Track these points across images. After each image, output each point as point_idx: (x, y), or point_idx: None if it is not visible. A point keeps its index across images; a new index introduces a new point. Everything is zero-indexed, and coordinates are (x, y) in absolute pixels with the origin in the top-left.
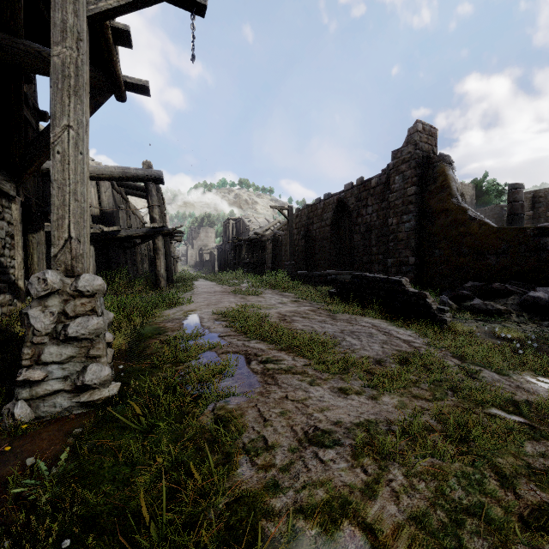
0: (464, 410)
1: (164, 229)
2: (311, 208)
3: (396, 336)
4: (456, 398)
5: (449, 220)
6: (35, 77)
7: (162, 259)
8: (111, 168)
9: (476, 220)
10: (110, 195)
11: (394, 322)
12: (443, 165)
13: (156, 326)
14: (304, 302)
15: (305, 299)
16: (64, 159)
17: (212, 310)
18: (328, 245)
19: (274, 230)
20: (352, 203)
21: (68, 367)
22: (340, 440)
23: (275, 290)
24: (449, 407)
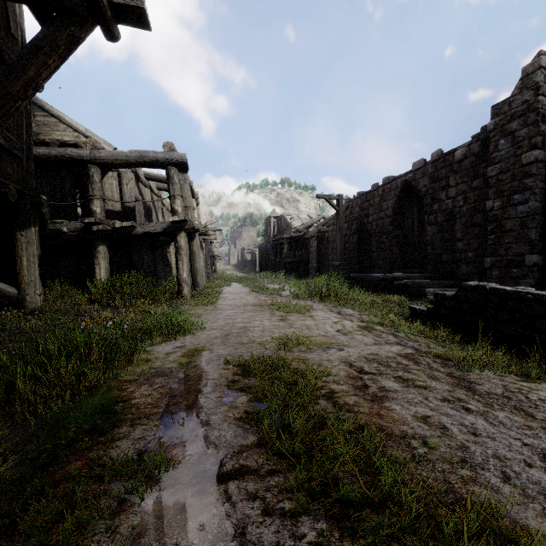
0: None
1: (187, 223)
2: (366, 197)
3: None
4: None
5: None
6: (23, 34)
7: (185, 260)
8: (126, 152)
9: None
10: (132, 187)
11: None
12: None
13: (113, 395)
14: (383, 332)
15: (383, 326)
16: None
17: (224, 356)
18: (389, 241)
19: (318, 226)
20: (423, 186)
21: None
22: None
23: (328, 303)
24: None
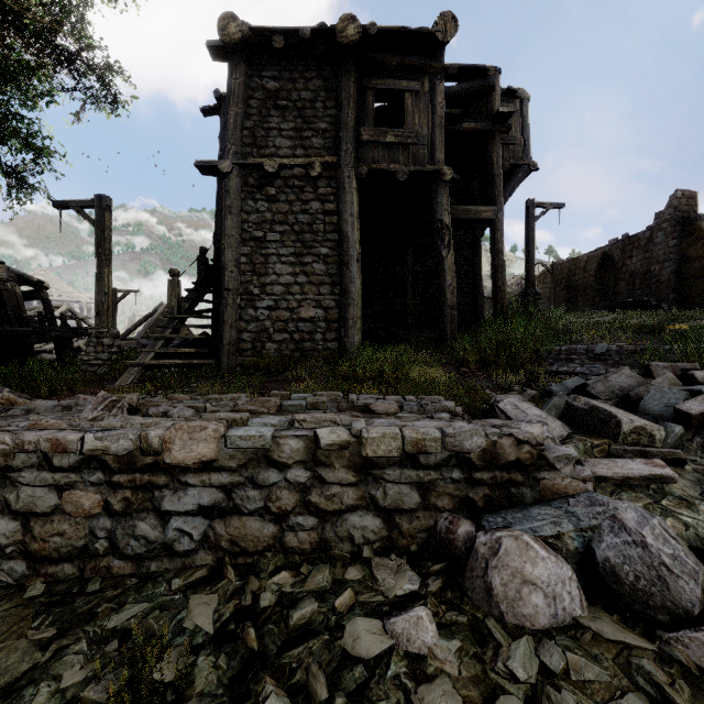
0: None
1: None
2: (573, 262)
3: None
4: None
5: (703, 264)
6: None
7: None
8: None
9: None
10: None
11: None
12: (698, 223)
13: None
14: None
15: None
16: (531, 261)
17: None
18: (592, 293)
19: (522, 285)
20: (616, 255)
21: None
22: None
23: None
24: None
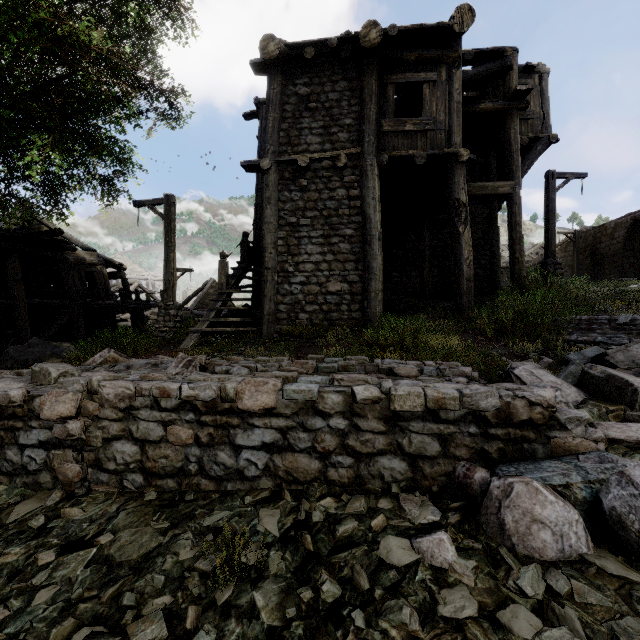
0: None
1: None
2: (599, 229)
3: None
4: None
5: None
6: None
7: None
8: None
9: None
10: None
11: None
12: None
13: None
14: None
15: None
16: (551, 231)
17: None
18: (620, 260)
19: (542, 254)
20: None
21: None
22: None
23: None
24: None
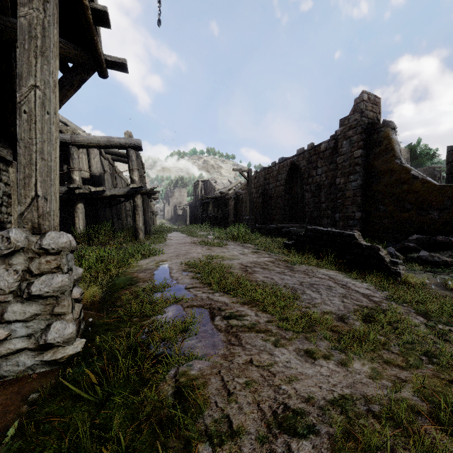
0: (450, 385)
1: (142, 189)
2: (268, 171)
3: (355, 289)
4: (434, 366)
5: (392, 179)
6: None
7: (141, 214)
8: (98, 138)
9: (419, 178)
10: (98, 160)
11: (348, 274)
12: (387, 130)
13: (130, 276)
14: (264, 253)
15: (264, 250)
16: (31, 118)
17: (180, 261)
18: (283, 202)
19: (235, 189)
20: (303, 166)
21: (31, 325)
22: (315, 426)
23: (237, 241)
24: (429, 379)
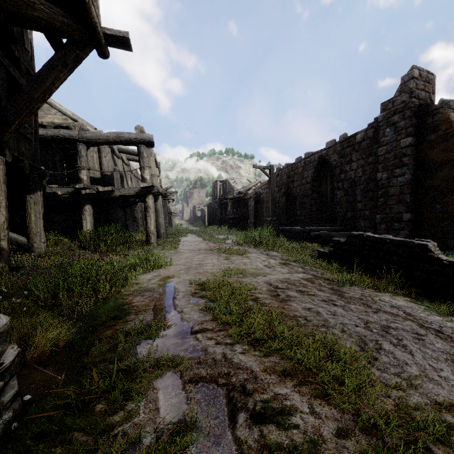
0: None
1: (154, 188)
2: (292, 167)
3: None
4: None
5: None
6: (32, 46)
7: (152, 216)
8: (106, 133)
9: None
10: (109, 159)
11: (427, 304)
12: (446, 111)
13: (120, 301)
14: (295, 266)
15: (296, 262)
16: None
17: (189, 279)
18: (309, 202)
19: (255, 189)
20: (334, 160)
21: None
22: None
23: (260, 248)
24: None
